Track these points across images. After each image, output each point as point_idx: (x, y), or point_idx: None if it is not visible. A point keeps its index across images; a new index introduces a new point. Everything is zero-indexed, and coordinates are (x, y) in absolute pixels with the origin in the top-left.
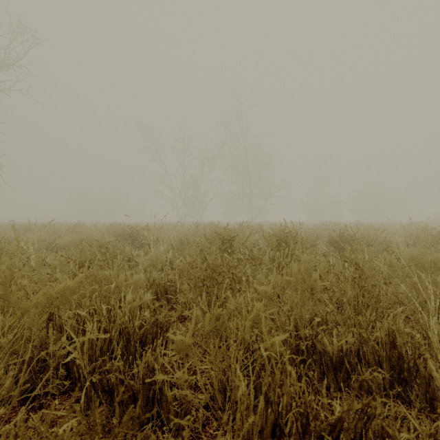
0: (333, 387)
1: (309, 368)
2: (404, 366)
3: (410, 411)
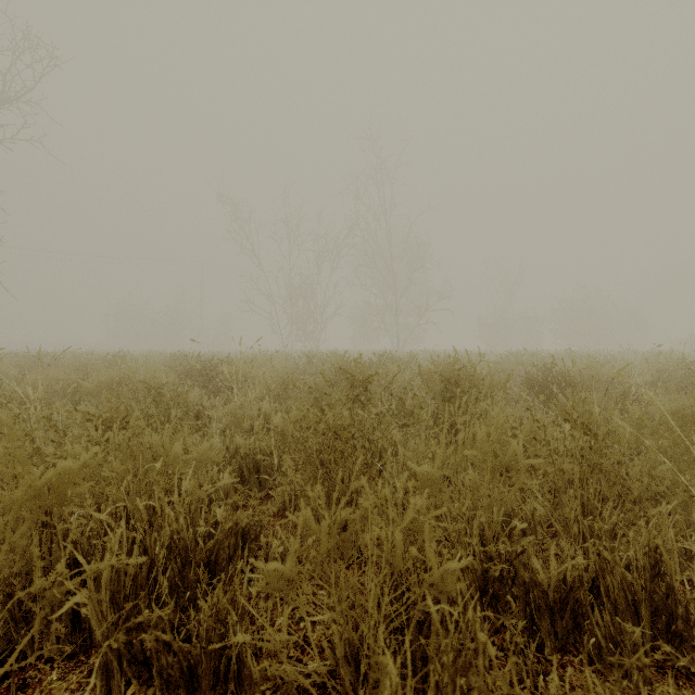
0: (549, 646)
1: (504, 609)
2: (678, 611)
3: (692, 694)
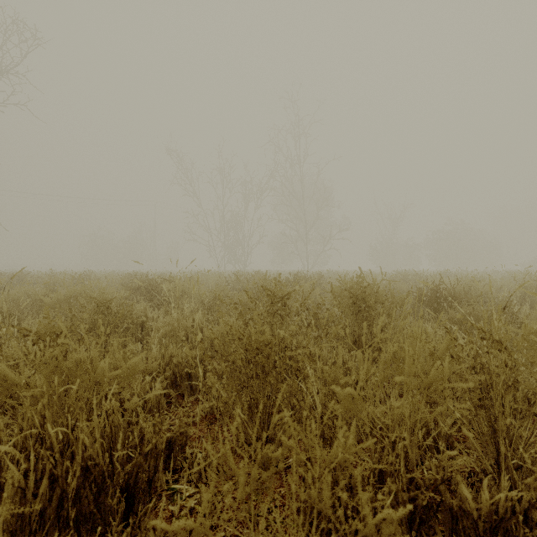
0: None
1: (428, 533)
2: None
3: None
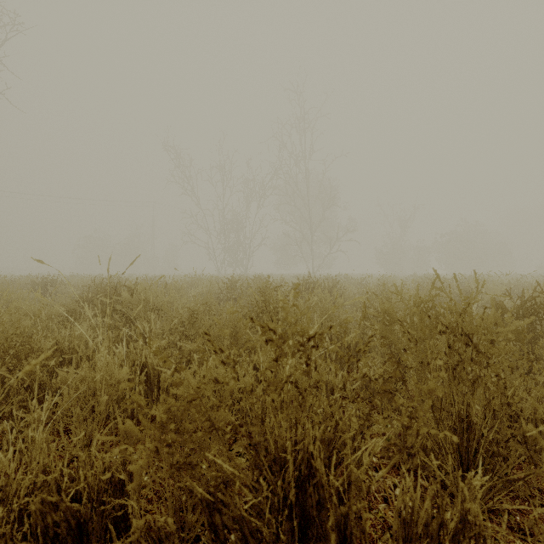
0: None
1: None
2: None
3: None
